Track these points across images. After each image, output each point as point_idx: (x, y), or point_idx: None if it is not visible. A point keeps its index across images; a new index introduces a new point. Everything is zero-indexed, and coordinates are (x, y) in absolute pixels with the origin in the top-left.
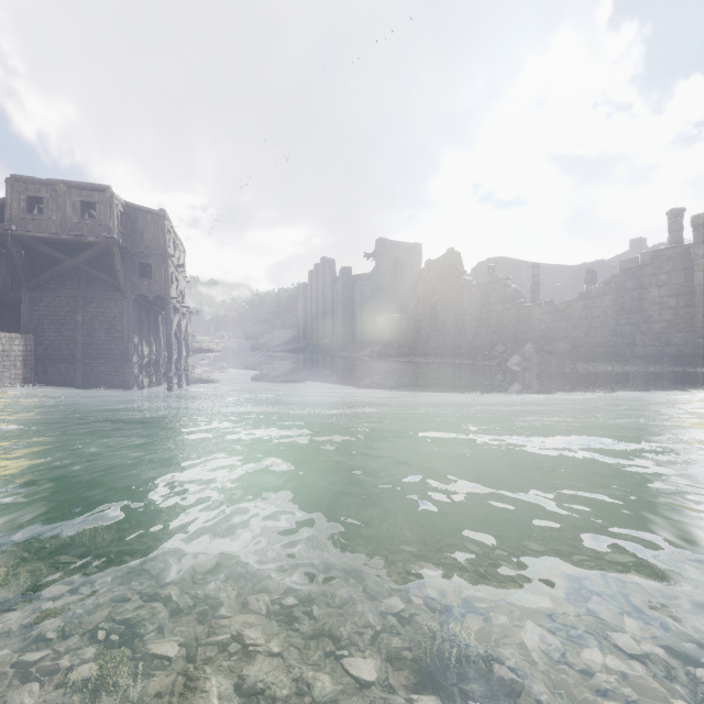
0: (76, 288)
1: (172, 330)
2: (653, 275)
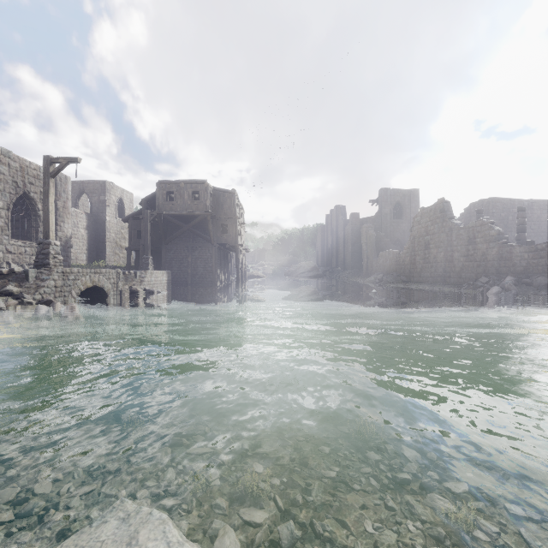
0: (188, 242)
1: (239, 265)
2: None
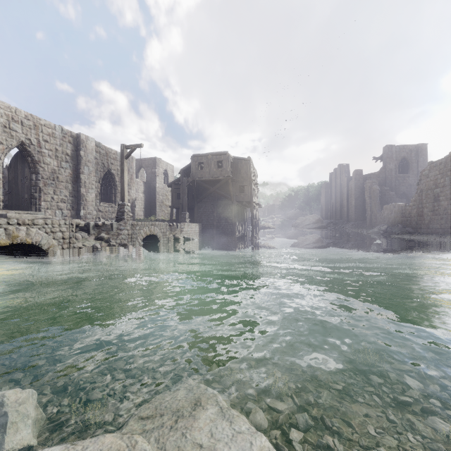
0: (214, 200)
1: (253, 219)
2: None
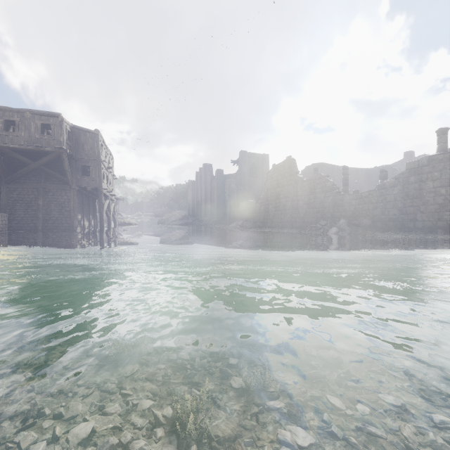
0: (38, 182)
1: (103, 210)
2: (429, 172)
